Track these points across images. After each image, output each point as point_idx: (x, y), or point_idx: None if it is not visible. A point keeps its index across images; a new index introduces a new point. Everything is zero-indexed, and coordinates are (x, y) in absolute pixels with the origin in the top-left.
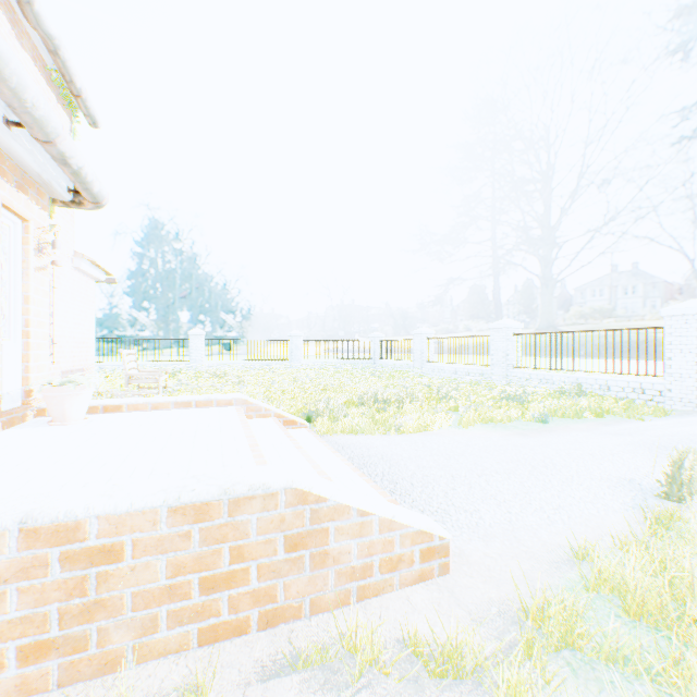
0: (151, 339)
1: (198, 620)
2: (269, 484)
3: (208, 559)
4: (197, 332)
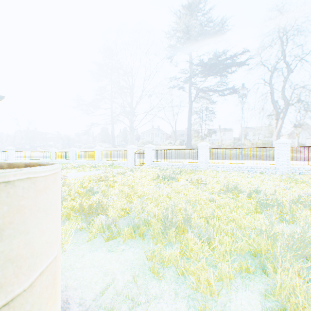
0: None
1: None
2: None
3: None
4: None
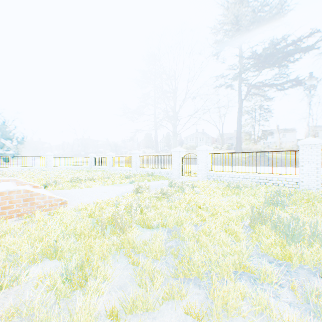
0: None
1: (1, 215)
2: (19, 188)
3: (3, 203)
4: None
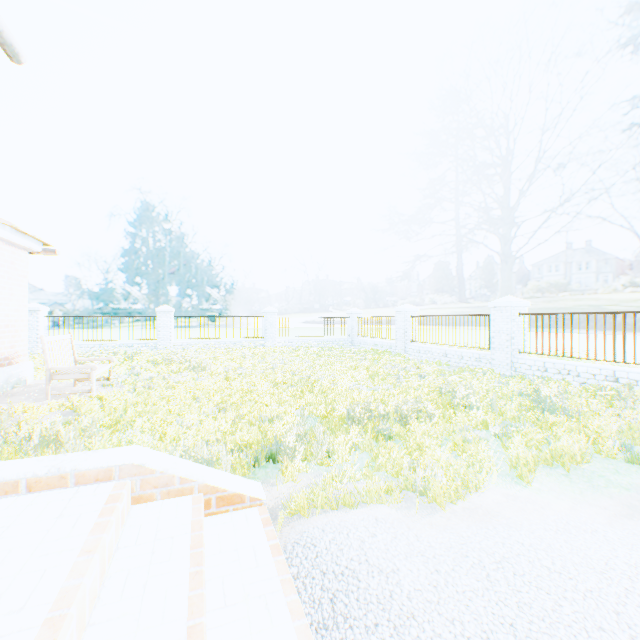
0: (116, 316)
1: None
2: None
3: None
4: (165, 309)
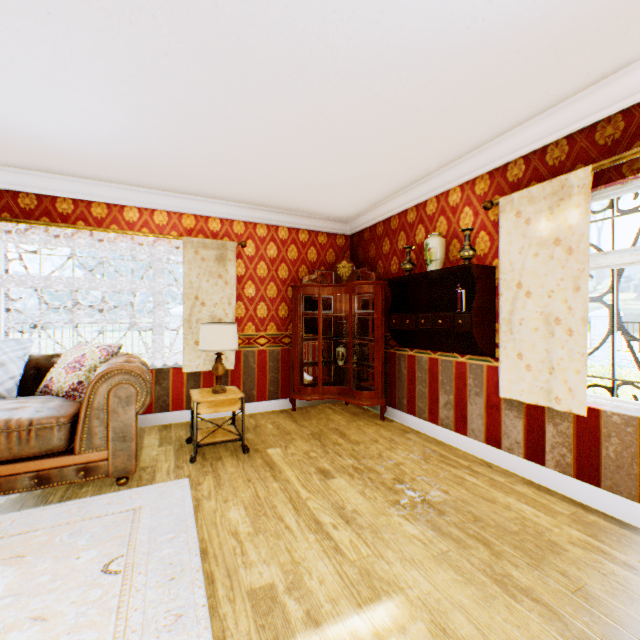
0: None
1: None
2: None
3: None
4: None
